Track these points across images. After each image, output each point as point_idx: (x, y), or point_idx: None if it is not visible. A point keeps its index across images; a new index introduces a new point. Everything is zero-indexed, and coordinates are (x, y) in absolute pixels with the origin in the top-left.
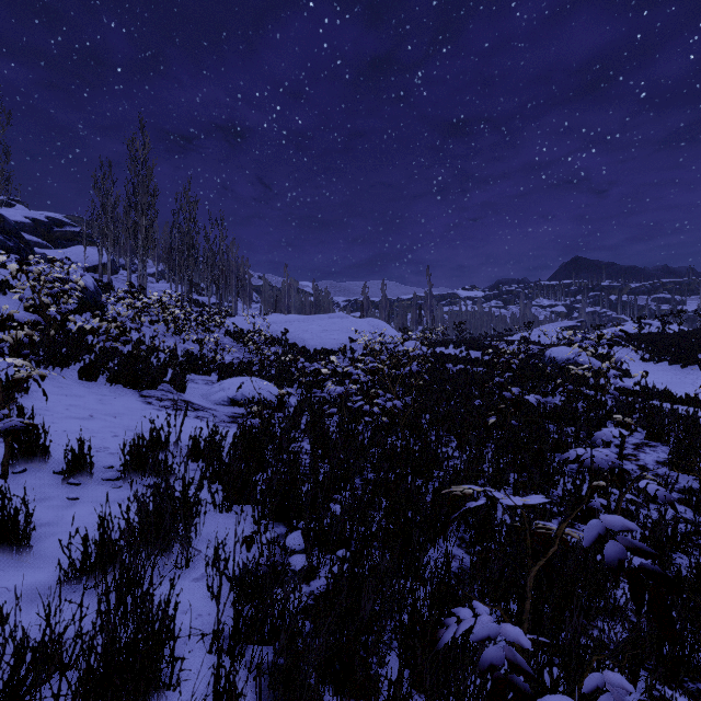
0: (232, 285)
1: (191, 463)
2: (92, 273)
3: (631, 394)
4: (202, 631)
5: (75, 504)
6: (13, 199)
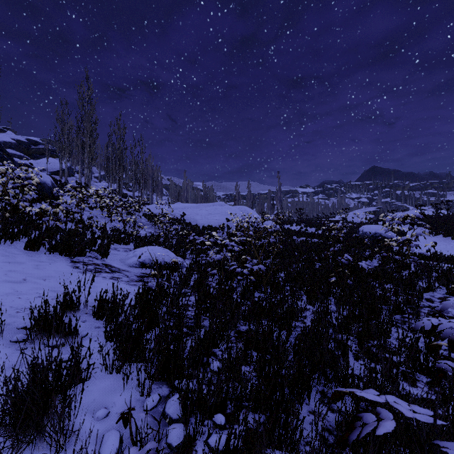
0: (149, 184)
1: (96, 321)
2: (56, 175)
3: (424, 258)
4: None
5: None
6: (5, 127)
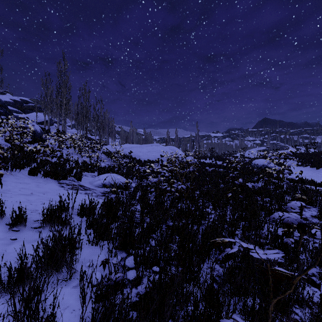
0: (106, 130)
1: (79, 218)
2: (41, 125)
3: (294, 182)
4: (74, 321)
5: (14, 242)
6: (5, 91)
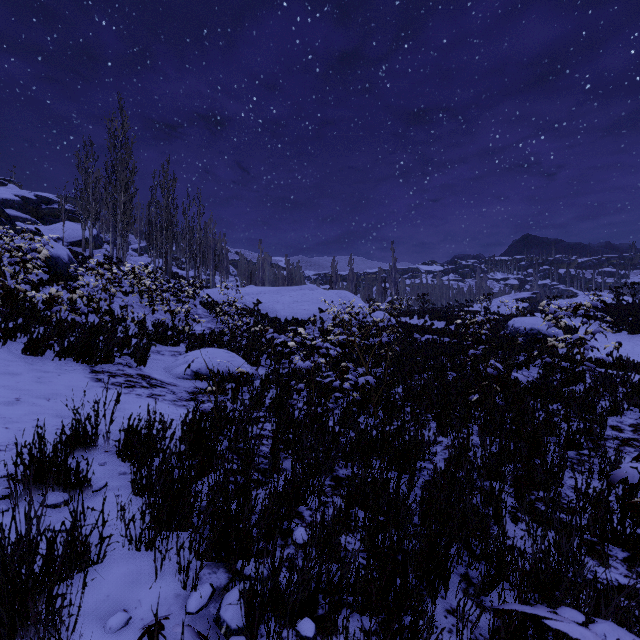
0: (210, 259)
1: (122, 463)
2: (76, 247)
3: (603, 366)
4: None
5: None
6: (5, 179)
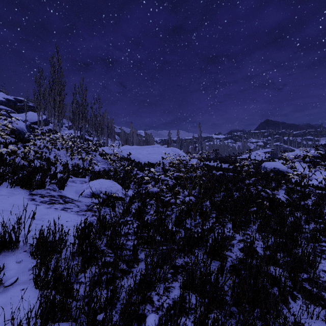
0: (105, 131)
1: (33, 260)
2: (35, 125)
3: (317, 188)
4: None
5: None
6: None
